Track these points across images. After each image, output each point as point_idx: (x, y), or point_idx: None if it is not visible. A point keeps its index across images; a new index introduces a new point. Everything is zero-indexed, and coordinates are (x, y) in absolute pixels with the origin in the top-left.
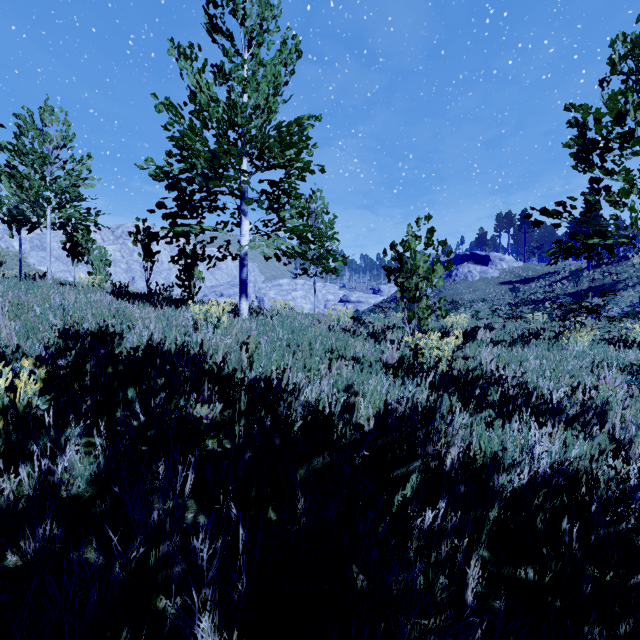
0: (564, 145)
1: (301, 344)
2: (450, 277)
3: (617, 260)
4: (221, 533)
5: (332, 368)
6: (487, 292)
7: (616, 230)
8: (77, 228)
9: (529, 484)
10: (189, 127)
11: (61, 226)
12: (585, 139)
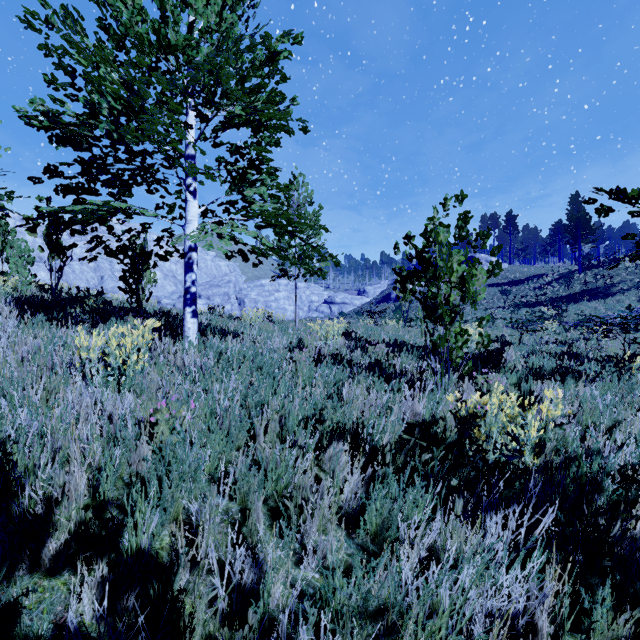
0: None
1: (267, 402)
2: None
3: (608, 263)
4: None
5: (322, 484)
6: None
7: None
8: None
9: None
10: (94, 47)
11: None
12: None
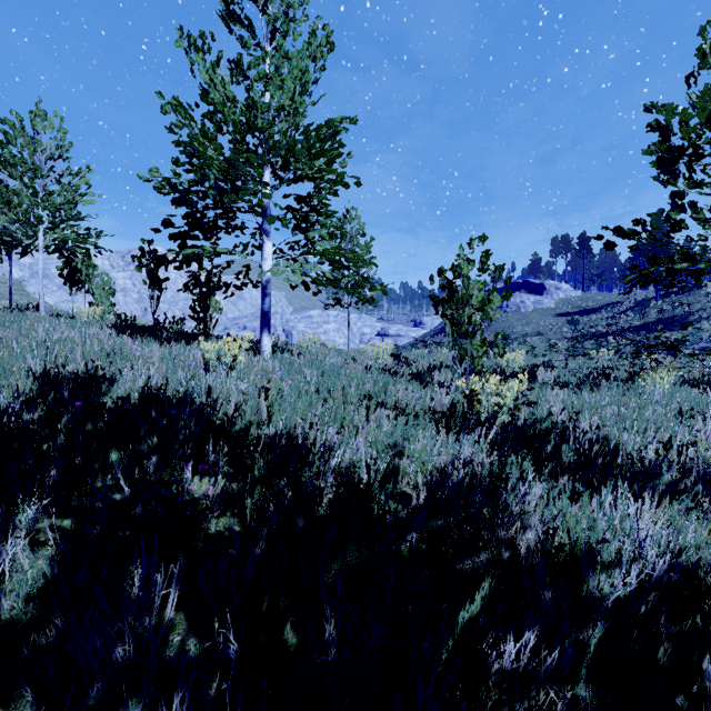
0: (644, 152)
1: (333, 389)
2: (500, 308)
3: (688, 289)
4: (218, 668)
5: (370, 420)
6: (542, 325)
7: (702, 253)
8: (74, 251)
9: (637, 588)
10: (200, 131)
11: (56, 249)
12: (670, 145)
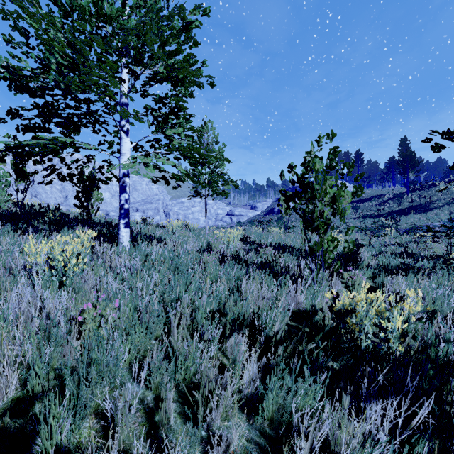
0: None
1: (181, 298)
2: None
3: (428, 187)
4: None
5: (225, 376)
6: None
7: None
8: None
9: None
10: None
11: None
12: None
